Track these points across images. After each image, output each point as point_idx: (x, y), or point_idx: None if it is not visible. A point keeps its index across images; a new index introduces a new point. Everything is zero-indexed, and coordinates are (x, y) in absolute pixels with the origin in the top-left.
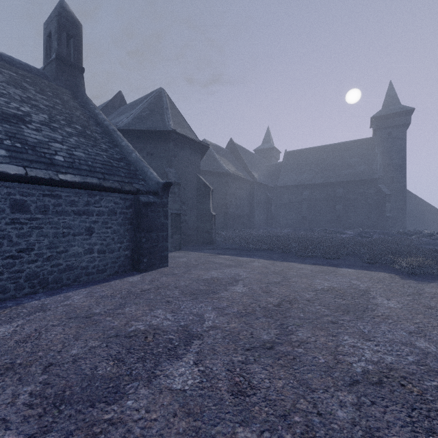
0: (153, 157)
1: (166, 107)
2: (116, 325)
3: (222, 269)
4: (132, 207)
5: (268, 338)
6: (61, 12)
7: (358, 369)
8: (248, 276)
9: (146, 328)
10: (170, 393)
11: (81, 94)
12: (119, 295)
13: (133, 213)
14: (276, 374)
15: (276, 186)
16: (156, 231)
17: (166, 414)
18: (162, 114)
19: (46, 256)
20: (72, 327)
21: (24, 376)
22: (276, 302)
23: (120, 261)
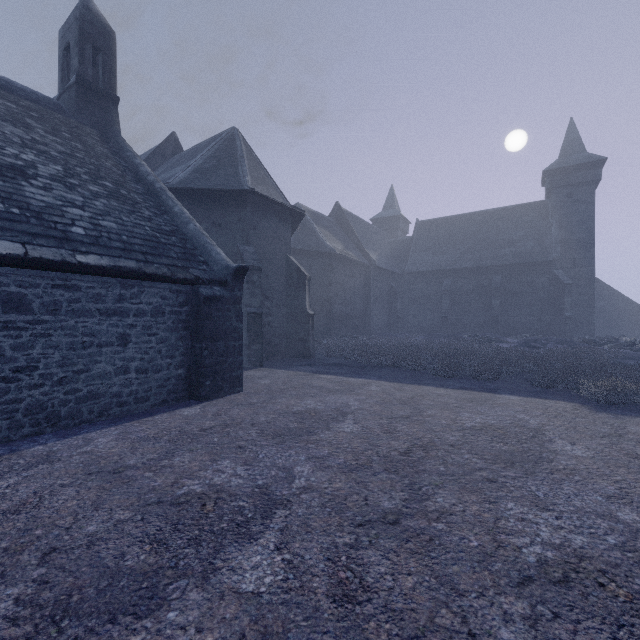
0: (222, 229)
1: (241, 156)
2: (159, 485)
3: (323, 397)
4: (188, 303)
5: (391, 506)
6: (85, 14)
7: (530, 557)
8: (361, 406)
9: (205, 489)
10: (237, 598)
11: (114, 136)
12: (166, 438)
13: (190, 312)
14: (404, 566)
15: (404, 272)
16: (224, 340)
17: (229, 635)
18: (235, 166)
19: (57, 377)
20: (92, 488)
21: (9, 569)
22: (404, 448)
23: (169, 385)
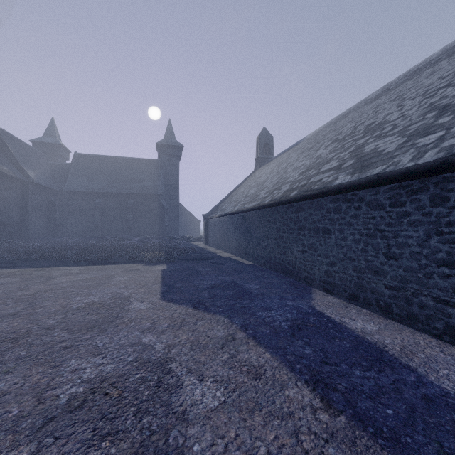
0: None
1: None
2: None
3: None
4: None
5: (15, 311)
6: None
7: (75, 307)
8: (5, 283)
9: None
10: None
11: None
12: None
13: None
14: (15, 322)
15: (63, 190)
16: None
17: None
18: None
19: None
20: None
21: None
22: (32, 293)
23: None
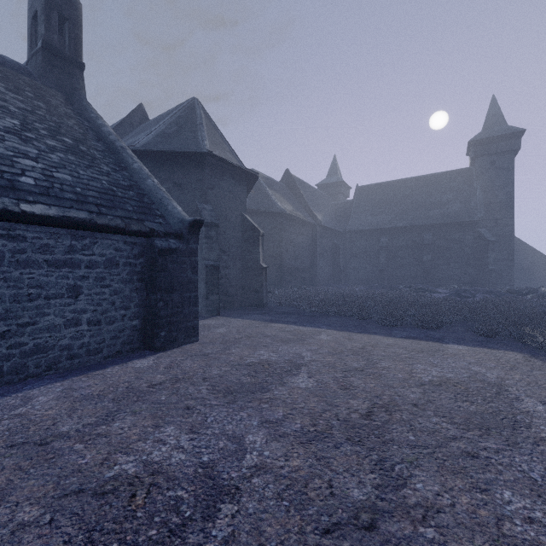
0: (182, 188)
1: (200, 122)
2: (87, 463)
3: (276, 347)
4: (143, 255)
5: (362, 497)
6: None
7: None
8: (314, 357)
9: (139, 470)
10: None
11: (79, 99)
12: (111, 396)
13: (145, 264)
14: None
15: (346, 231)
16: (179, 291)
17: None
18: (195, 131)
19: None
20: (6, 468)
21: None
22: (364, 409)
23: (124, 336)
